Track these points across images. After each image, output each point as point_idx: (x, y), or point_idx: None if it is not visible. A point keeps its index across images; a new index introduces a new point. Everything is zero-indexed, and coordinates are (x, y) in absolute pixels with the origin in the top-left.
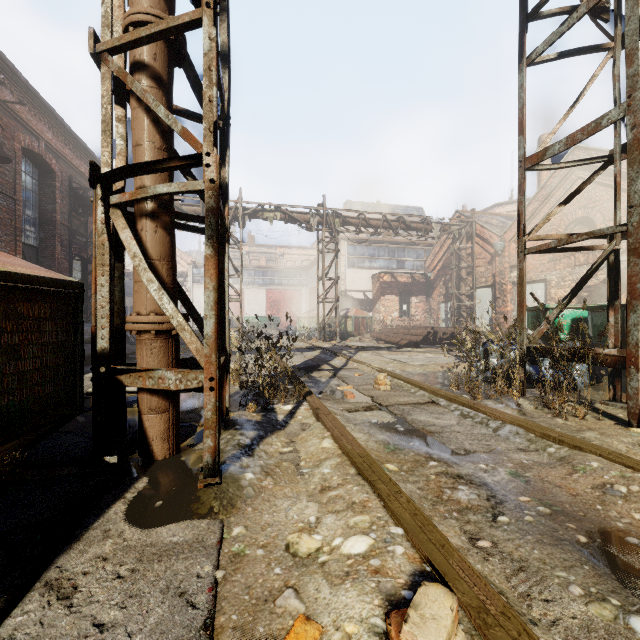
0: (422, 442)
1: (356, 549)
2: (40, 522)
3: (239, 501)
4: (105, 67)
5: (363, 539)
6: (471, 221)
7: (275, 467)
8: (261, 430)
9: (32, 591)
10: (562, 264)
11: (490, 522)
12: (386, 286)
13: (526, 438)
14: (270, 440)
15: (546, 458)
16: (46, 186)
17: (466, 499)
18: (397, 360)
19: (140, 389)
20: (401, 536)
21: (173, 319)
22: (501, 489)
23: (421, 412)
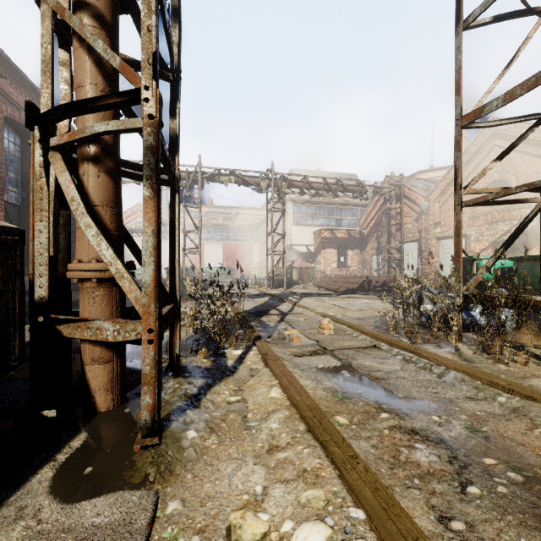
0: (369, 389)
1: None
2: None
3: (178, 466)
4: (45, 5)
5: (318, 528)
6: (400, 184)
7: (221, 421)
8: (209, 378)
9: None
10: (480, 221)
11: (458, 494)
12: (326, 241)
13: (472, 385)
14: (218, 389)
15: (498, 408)
16: (27, 152)
17: (426, 461)
18: (338, 305)
19: (82, 339)
20: (363, 522)
21: (111, 266)
22: (461, 447)
23: (365, 357)
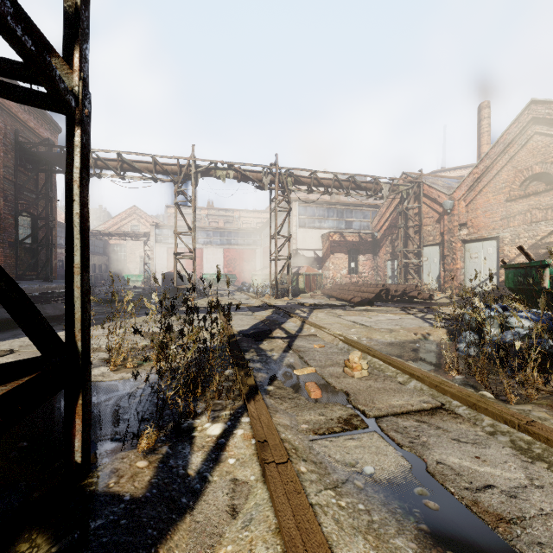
0: None
1: None
2: None
3: None
4: None
5: None
6: (419, 181)
7: None
8: (124, 552)
9: None
10: (517, 221)
11: None
12: (335, 245)
13: None
14: None
15: None
16: None
17: None
18: (358, 323)
19: None
20: None
21: None
22: None
23: (441, 438)
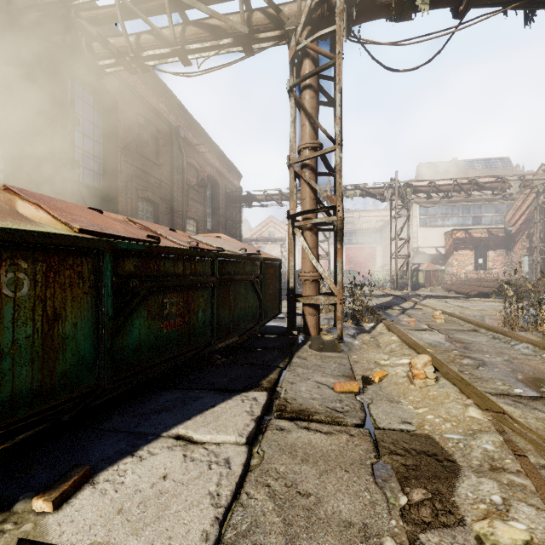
0: (454, 345)
1: (403, 362)
2: (283, 345)
3: (353, 349)
4: (291, 168)
5: (407, 359)
6: None
7: (367, 343)
8: (358, 330)
9: (294, 357)
10: None
11: (474, 369)
12: (459, 242)
13: (532, 350)
14: (363, 335)
15: (538, 359)
16: (215, 194)
17: (466, 362)
18: (459, 306)
19: (304, 305)
20: None
21: (322, 275)
22: (491, 363)
23: (462, 334)
